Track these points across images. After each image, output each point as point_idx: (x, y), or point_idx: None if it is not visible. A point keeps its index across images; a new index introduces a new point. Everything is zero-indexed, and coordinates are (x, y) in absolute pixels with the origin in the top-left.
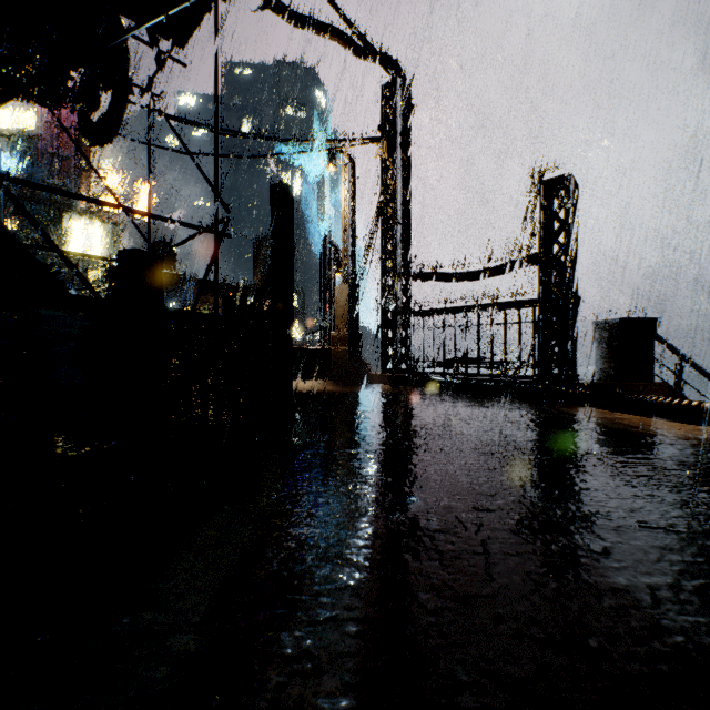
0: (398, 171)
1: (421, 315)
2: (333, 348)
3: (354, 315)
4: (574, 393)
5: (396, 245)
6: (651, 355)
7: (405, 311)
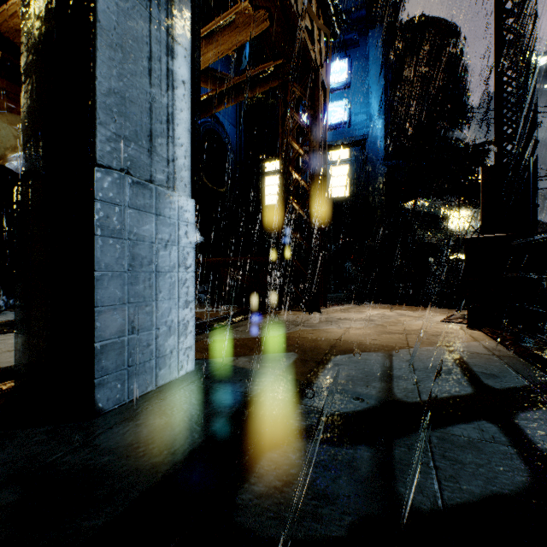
0: None
1: None
2: None
3: None
4: None
5: None
6: None
7: None
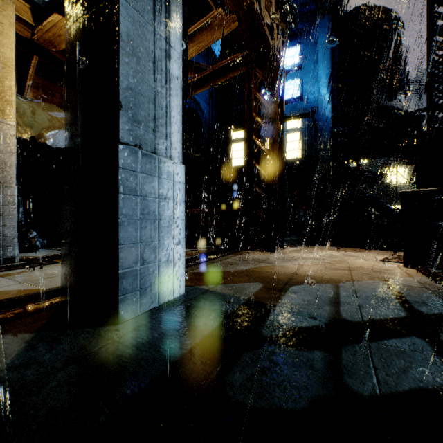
0: None
1: None
2: None
3: None
4: None
5: None
6: None
7: None
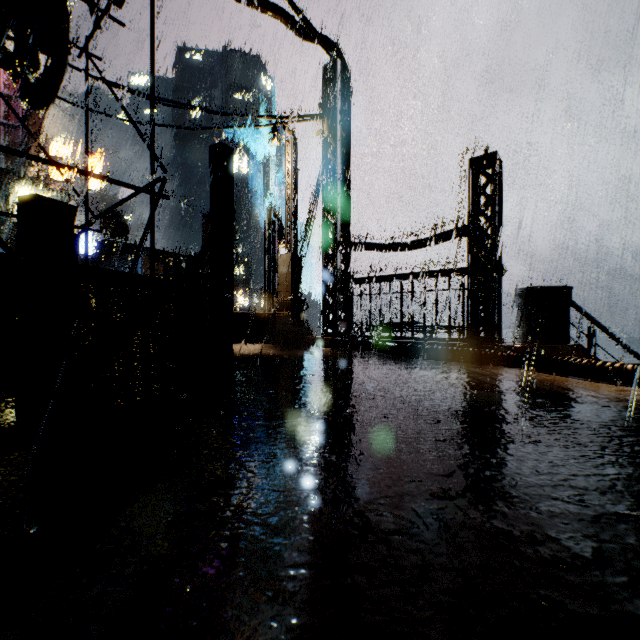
0: (338, 147)
1: (359, 282)
2: (276, 313)
3: (296, 282)
4: (502, 355)
5: (336, 217)
6: (568, 320)
7: (344, 278)
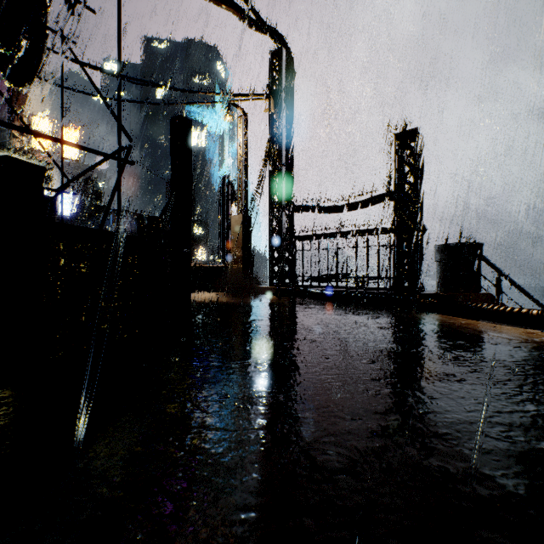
0: (283, 123)
1: (301, 239)
2: (230, 266)
3: (247, 239)
4: (424, 302)
5: (281, 183)
6: (479, 272)
7: (288, 236)
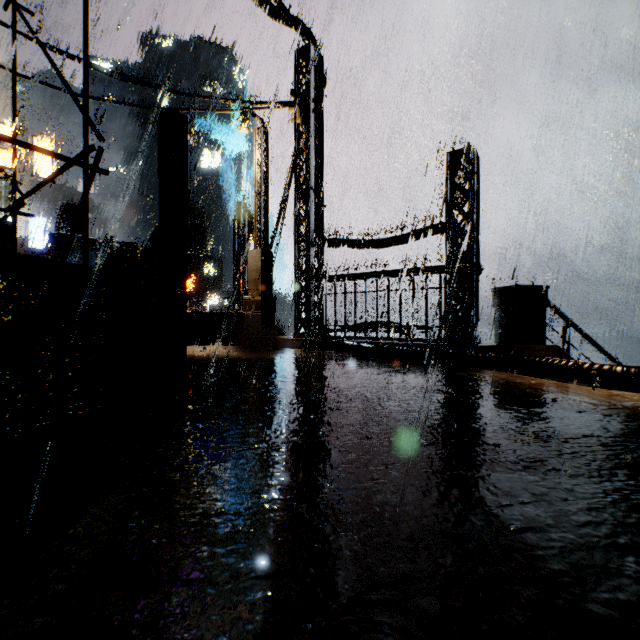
0: (311, 137)
1: (333, 280)
2: (245, 313)
3: (267, 280)
4: (484, 357)
5: (309, 210)
6: (544, 319)
7: (318, 276)
